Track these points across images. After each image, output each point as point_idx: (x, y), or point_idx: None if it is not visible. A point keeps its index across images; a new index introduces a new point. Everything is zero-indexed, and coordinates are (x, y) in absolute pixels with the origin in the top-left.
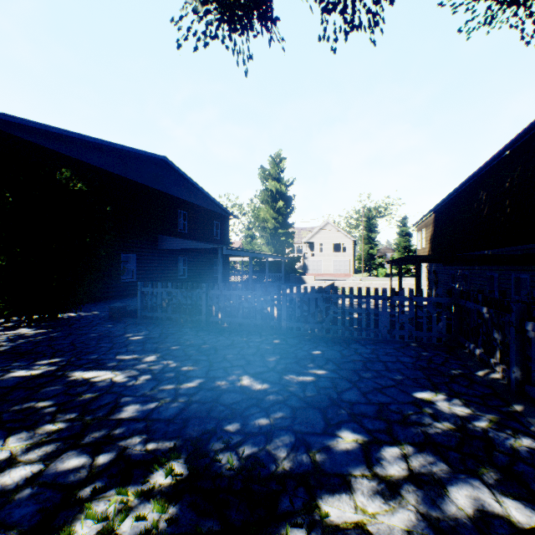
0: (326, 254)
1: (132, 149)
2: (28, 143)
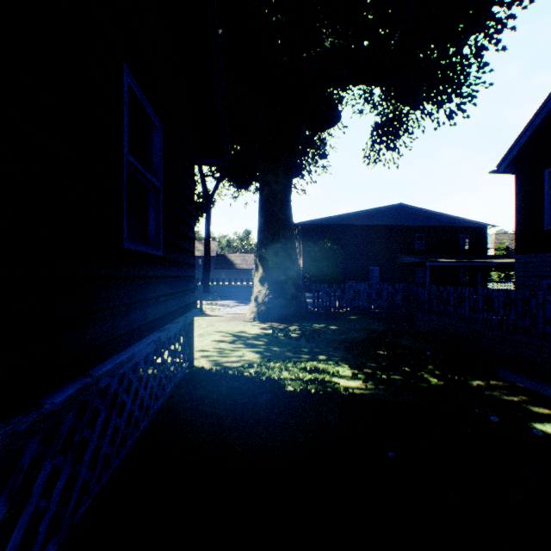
0: None
1: (374, 208)
2: (327, 225)
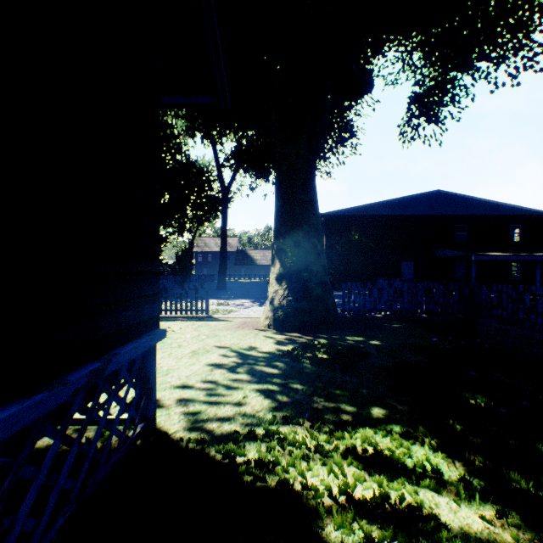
0: None
1: (407, 196)
2: (353, 216)
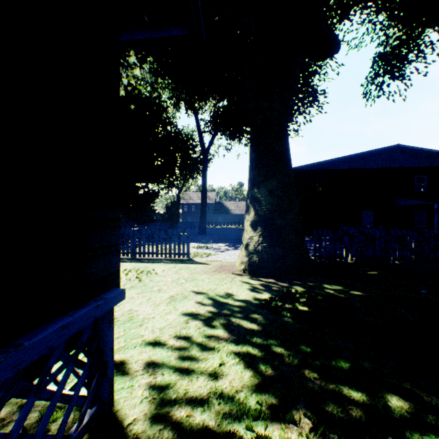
0: None
1: (367, 151)
2: (316, 170)
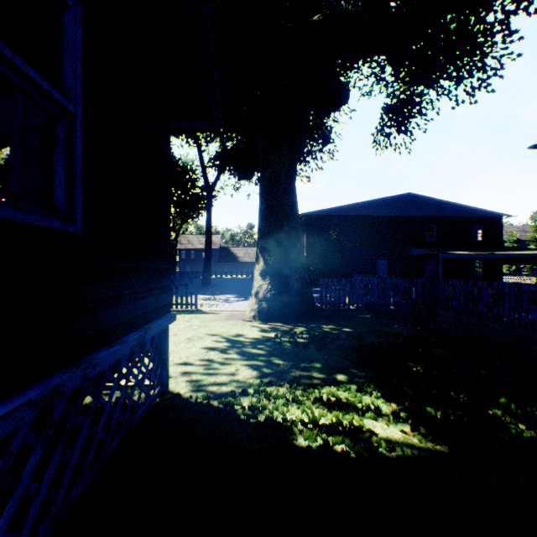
0: None
1: (381, 198)
2: (331, 216)
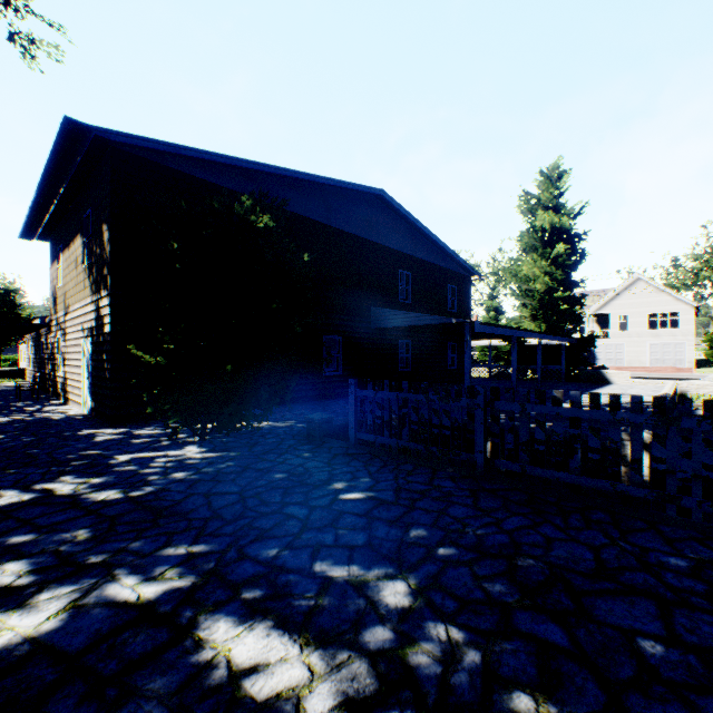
0: (633, 333)
1: (337, 182)
2: (212, 186)
